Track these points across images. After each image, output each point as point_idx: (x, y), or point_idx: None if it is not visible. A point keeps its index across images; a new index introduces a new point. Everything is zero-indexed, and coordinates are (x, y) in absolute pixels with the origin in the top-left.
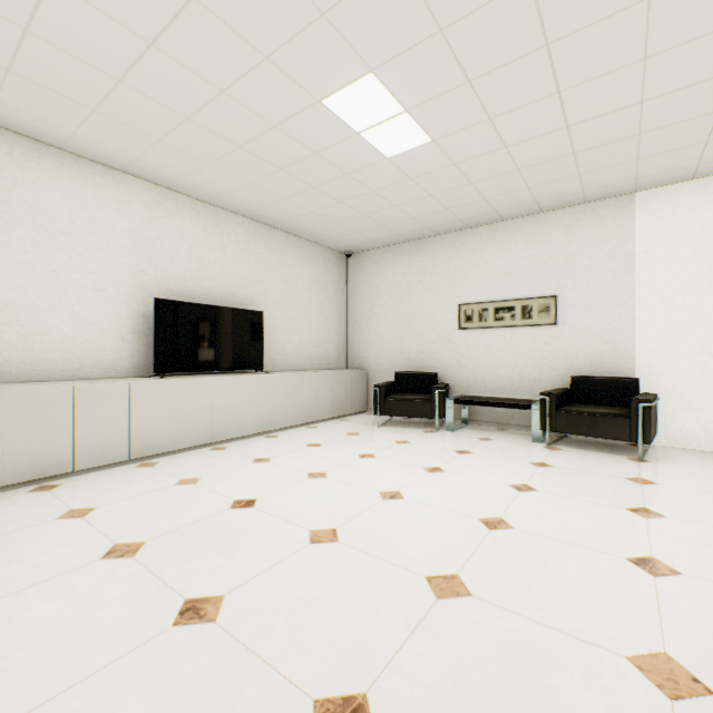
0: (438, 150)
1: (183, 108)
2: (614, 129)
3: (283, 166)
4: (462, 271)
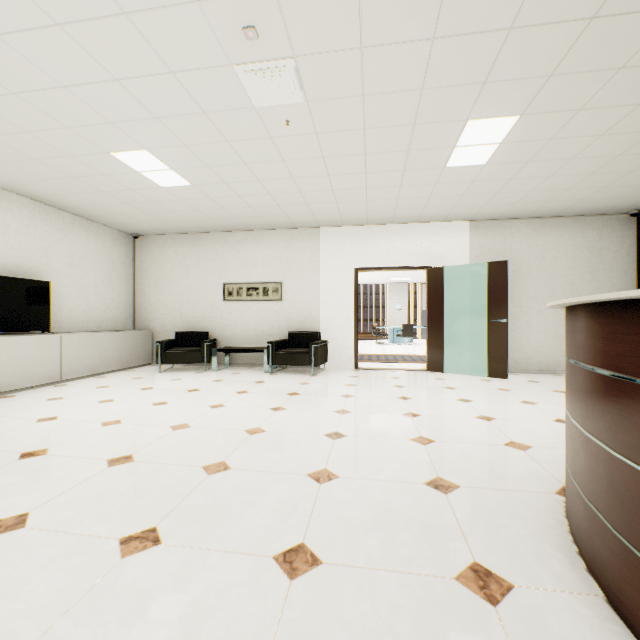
0: (198, 190)
1: None
2: (294, 200)
3: (75, 176)
4: (227, 260)
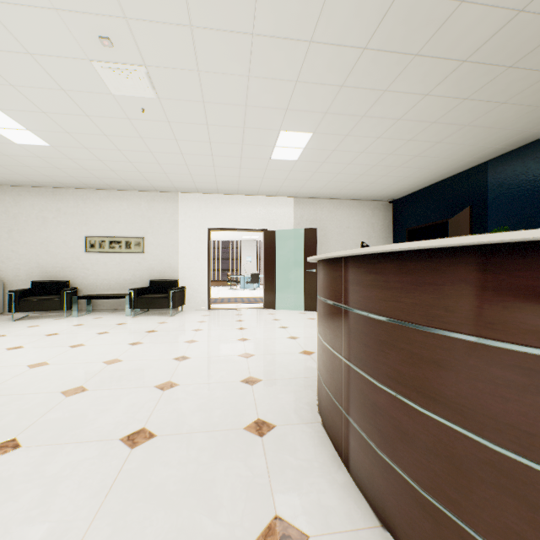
0: (57, 150)
1: None
2: (154, 169)
3: None
4: (89, 215)
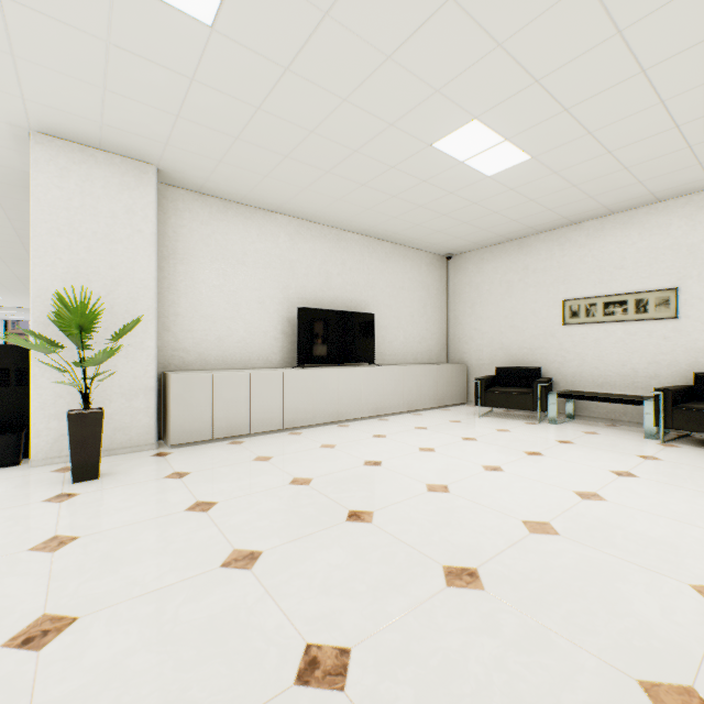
0: (537, 164)
1: (325, 166)
2: None
3: (396, 194)
4: (567, 267)
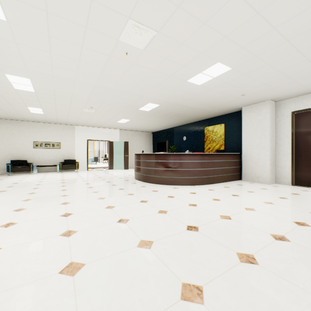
0: (44, 115)
1: None
2: (74, 120)
3: None
4: (35, 133)
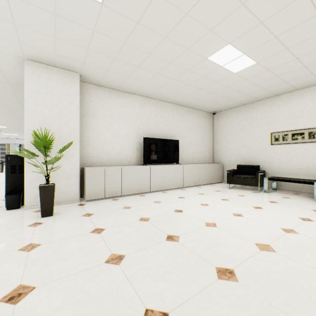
0: (259, 66)
1: (156, 70)
2: None
3: (189, 83)
4: (273, 116)
